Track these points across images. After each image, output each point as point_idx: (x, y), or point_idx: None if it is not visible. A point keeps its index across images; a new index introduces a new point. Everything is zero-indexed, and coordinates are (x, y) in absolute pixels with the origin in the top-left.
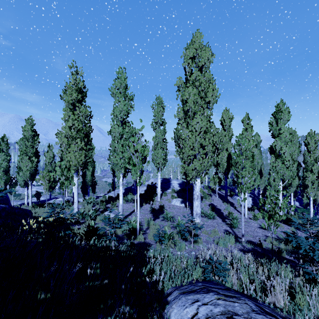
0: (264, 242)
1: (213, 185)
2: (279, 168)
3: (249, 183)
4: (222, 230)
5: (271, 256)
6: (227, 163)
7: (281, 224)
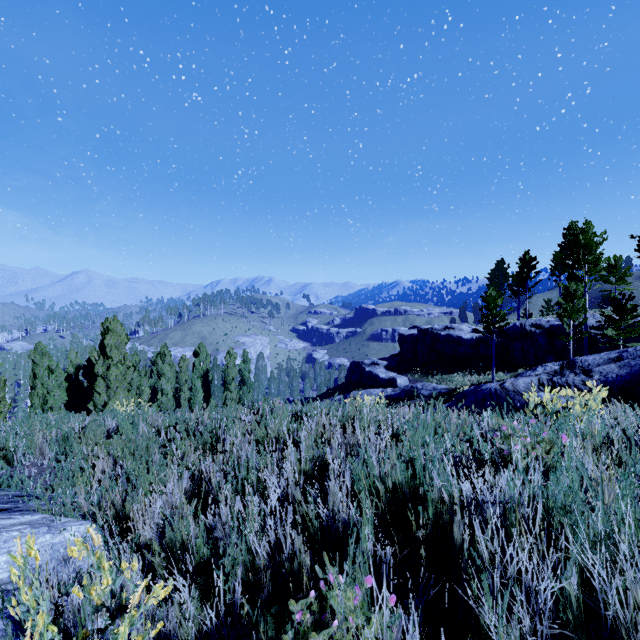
0: None
1: None
2: (165, 401)
3: None
4: None
5: None
6: None
7: None
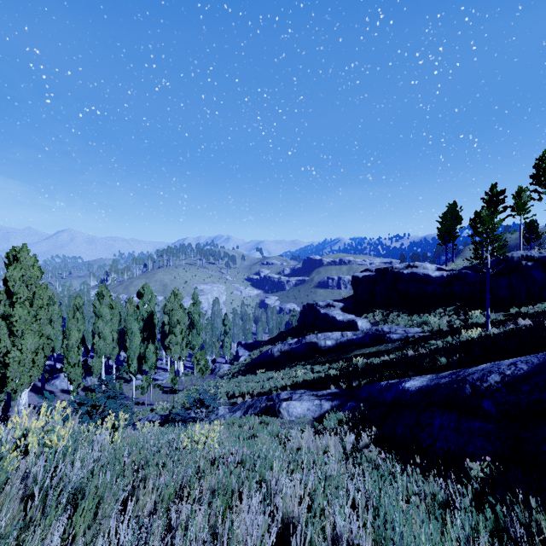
0: None
1: None
2: (102, 346)
3: None
4: None
5: None
6: None
7: None
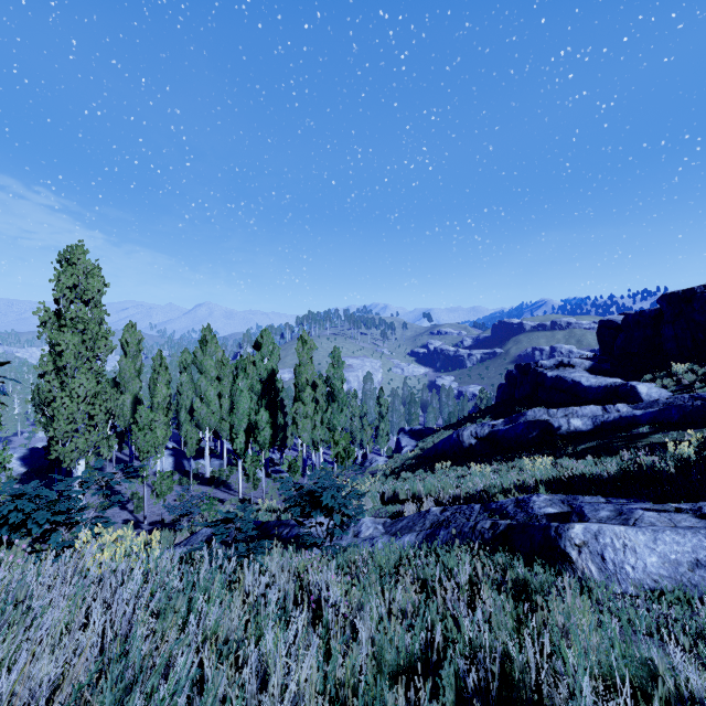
0: (170, 517)
1: (107, 453)
2: (205, 414)
3: (163, 445)
4: (120, 521)
5: (162, 526)
6: (133, 411)
7: (200, 488)
